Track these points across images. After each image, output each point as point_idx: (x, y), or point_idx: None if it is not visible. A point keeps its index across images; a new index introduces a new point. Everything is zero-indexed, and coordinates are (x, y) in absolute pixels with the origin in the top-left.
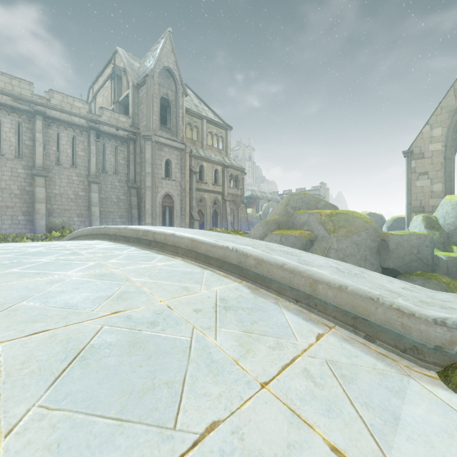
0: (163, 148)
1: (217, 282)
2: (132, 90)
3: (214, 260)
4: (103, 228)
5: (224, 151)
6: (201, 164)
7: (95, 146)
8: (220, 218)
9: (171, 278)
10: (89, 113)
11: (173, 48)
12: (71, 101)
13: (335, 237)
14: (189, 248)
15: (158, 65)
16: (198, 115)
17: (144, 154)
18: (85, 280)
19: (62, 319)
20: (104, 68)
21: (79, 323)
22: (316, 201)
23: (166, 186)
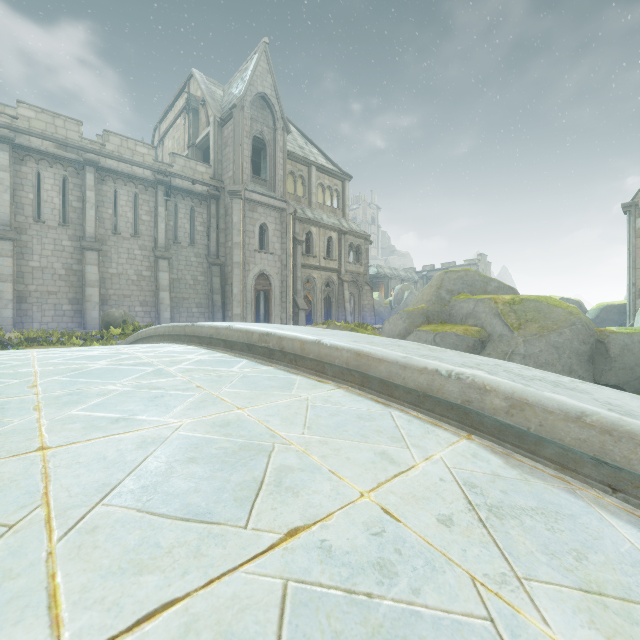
0: (256, 208)
1: (429, 438)
2: (214, 128)
3: (402, 390)
4: (189, 327)
5: (340, 210)
6: (309, 230)
7: (164, 206)
8: (335, 306)
9: (346, 431)
10: (156, 161)
11: (270, 67)
12: (132, 145)
13: (521, 336)
14: (351, 366)
15: (250, 91)
16: (305, 160)
17: (231, 217)
18: (200, 436)
19: (193, 559)
20: (175, 99)
21: (232, 571)
22: (484, 282)
23: (261, 261)
